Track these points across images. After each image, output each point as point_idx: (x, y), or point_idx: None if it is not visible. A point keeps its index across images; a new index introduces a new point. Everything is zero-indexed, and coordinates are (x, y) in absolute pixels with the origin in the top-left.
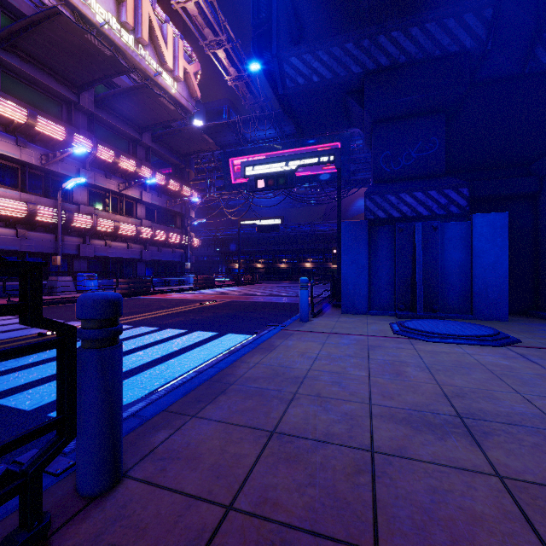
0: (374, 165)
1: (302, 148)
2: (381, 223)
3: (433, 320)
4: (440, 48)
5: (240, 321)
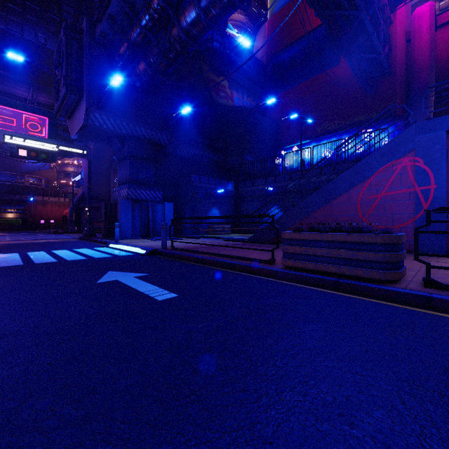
0: (129, 175)
1: (5, 107)
2: (135, 201)
3: (159, 237)
4: (155, 140)
5: (75, 246)
